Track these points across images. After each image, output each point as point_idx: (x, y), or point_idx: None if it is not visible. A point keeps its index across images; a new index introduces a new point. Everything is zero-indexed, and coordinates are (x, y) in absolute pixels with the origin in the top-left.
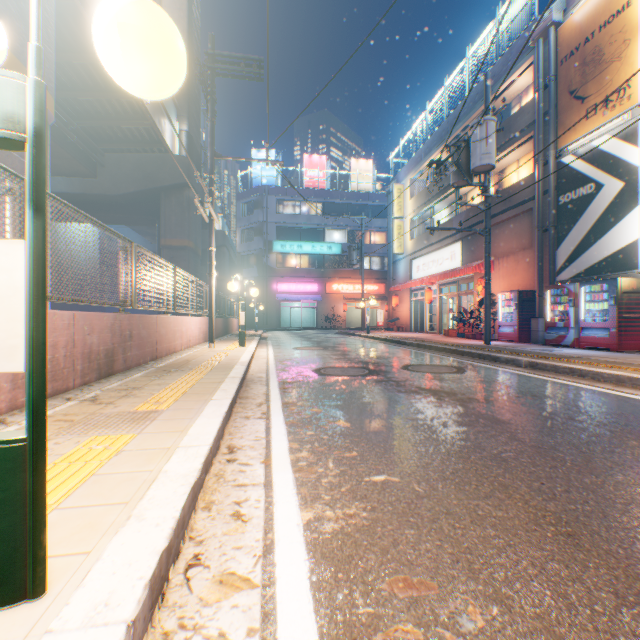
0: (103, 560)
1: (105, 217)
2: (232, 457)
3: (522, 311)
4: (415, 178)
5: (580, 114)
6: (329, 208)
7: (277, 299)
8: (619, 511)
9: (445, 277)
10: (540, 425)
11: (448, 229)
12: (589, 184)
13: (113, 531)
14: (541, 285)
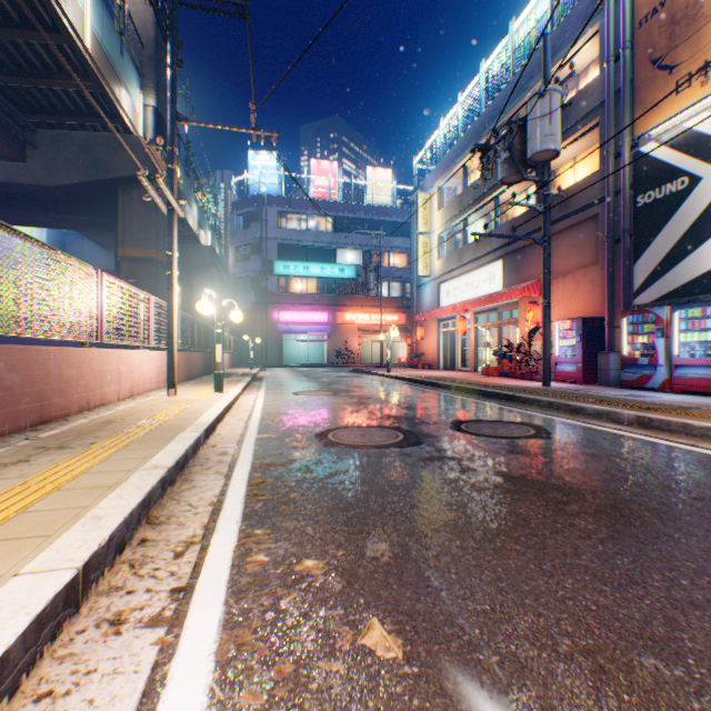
0: None
1: (41, 217)
2: None
3: (587, 344)
4: (444, 186)
5: (667, 88)
6: (341, 224)
7: (279, 330)
8: None
9: (484, 302)
10: None
11: (498, 236)
12: (680, 178)
13: None
14: (612, 311)
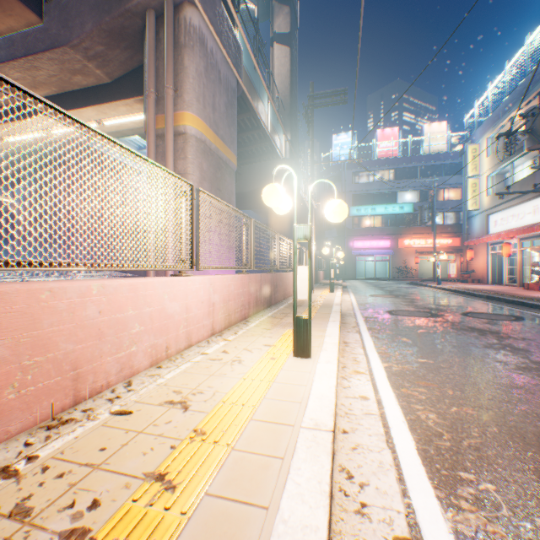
0: (321, 355)
1: (239, 206)
2: (346, 345)
3: None
4: (492, 136)
5: None
6: (400, 173)
7: (353, 254)
8: None
9: (524, 232)
10: None
11: (519, 192)
12: None
13: (319, 351)
14: None
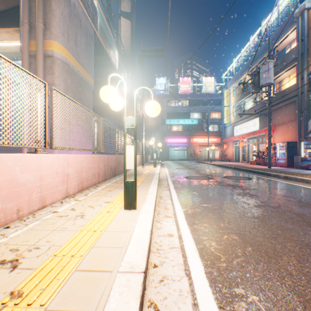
0: (143, 207)
1: (99, 115)
2: (161, 198)
3: (289, 152)
4: (235, 86)
5: None
6: (192, 102)
7: (167, 146)
8: (276, 215)
9: (250, 135)
10: (270, 197)
11: (248, 114)
12: None
13: (142, 204)
14: (300, 139)
